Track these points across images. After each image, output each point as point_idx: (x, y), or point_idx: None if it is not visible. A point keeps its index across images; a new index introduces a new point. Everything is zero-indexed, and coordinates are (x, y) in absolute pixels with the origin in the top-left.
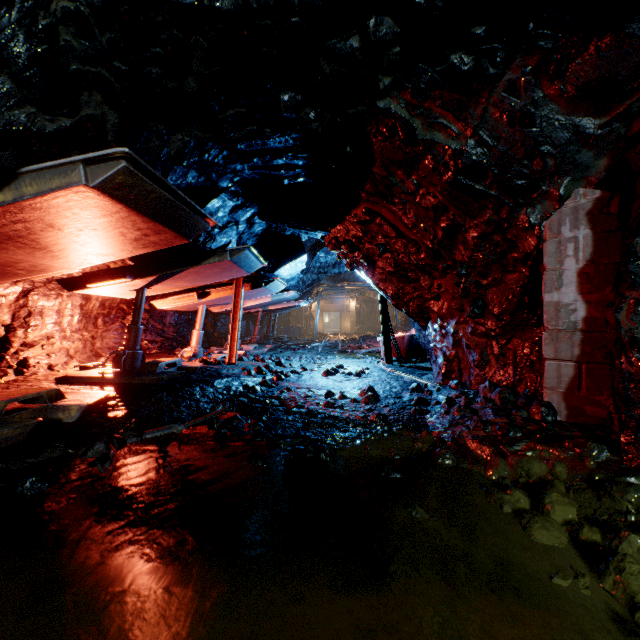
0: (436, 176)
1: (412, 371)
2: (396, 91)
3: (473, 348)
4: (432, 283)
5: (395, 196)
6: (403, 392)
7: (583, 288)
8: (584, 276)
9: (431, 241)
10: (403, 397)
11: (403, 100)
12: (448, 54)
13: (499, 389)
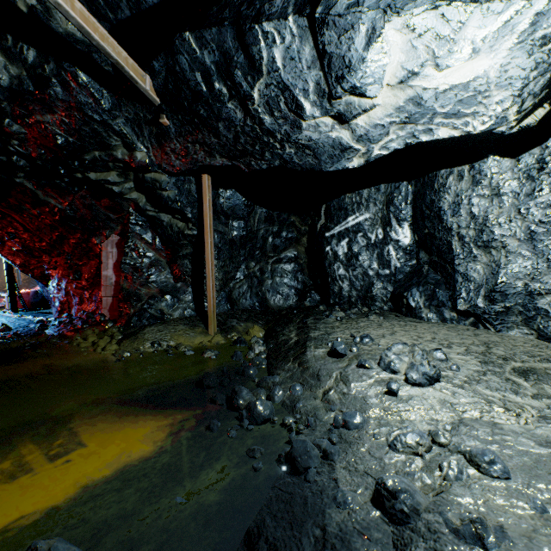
0: (51, 215)
1: (37, 315)
2: (28, 178)
3: (77, 295)
4: (52, 260)
5: (25, 213)
6: (30, 324)
7: (115, 270)
8: (115, 266)
9: (50, 240)
10: (31, 326)
11: (32, 182)
12: (55, 179)
13: (87, 313)
